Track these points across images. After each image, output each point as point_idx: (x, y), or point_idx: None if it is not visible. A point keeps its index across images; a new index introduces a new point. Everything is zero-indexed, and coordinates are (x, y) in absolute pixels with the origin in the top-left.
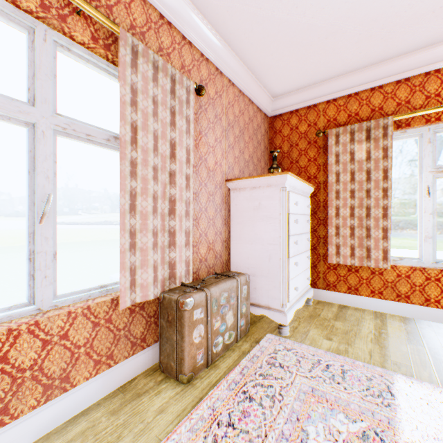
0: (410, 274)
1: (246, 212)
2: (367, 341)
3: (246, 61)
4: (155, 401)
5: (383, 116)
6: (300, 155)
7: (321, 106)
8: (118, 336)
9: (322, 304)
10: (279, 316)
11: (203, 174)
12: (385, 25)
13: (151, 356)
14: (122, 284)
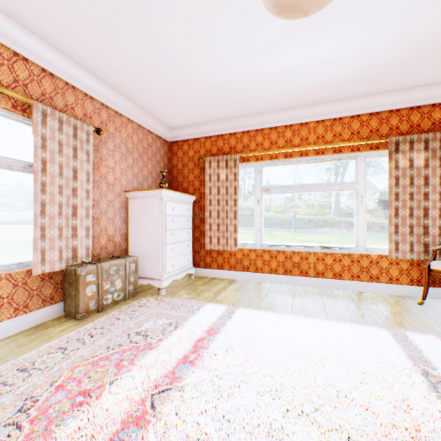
0: (249, 253)
1: (139, 214)
2: (211, 293)
3: (142, 106)
4: (58, 328)
5: (236, 153)
6: (189, 173)
7: (202, 140)
8: (33, 294)
9: (201, 278)
10: (159, 283)
11: (104, 188)
12: (224, 102)
13: (58, 310)
14: (35, 259)
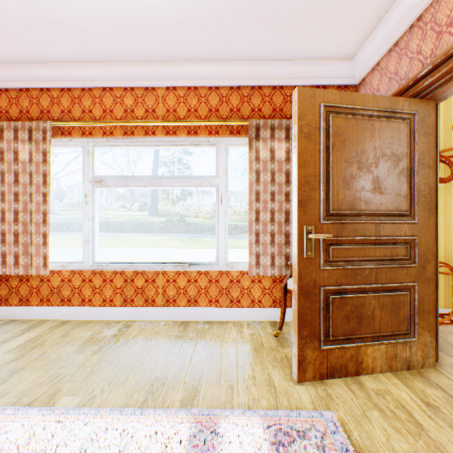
0: (72, 278)
1: None
2: None
3: None
4: None
5: (51, 120)
6: None
7: None
8: None
9: None
10: None
11: None
12: None
13: None
14: None
